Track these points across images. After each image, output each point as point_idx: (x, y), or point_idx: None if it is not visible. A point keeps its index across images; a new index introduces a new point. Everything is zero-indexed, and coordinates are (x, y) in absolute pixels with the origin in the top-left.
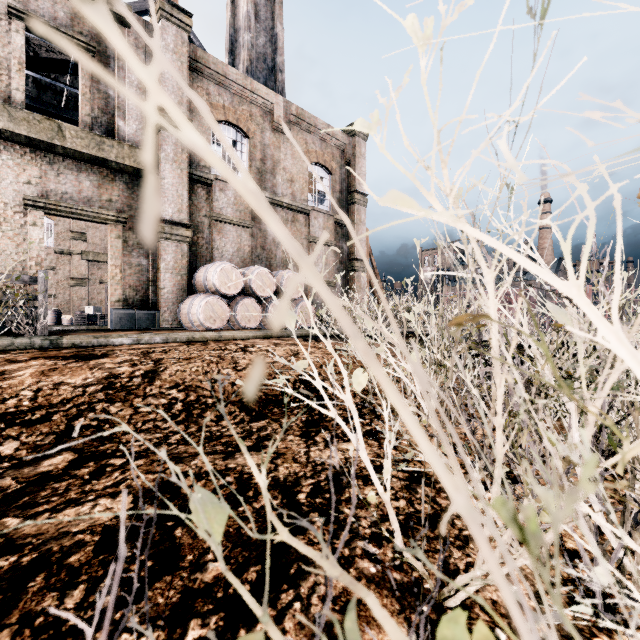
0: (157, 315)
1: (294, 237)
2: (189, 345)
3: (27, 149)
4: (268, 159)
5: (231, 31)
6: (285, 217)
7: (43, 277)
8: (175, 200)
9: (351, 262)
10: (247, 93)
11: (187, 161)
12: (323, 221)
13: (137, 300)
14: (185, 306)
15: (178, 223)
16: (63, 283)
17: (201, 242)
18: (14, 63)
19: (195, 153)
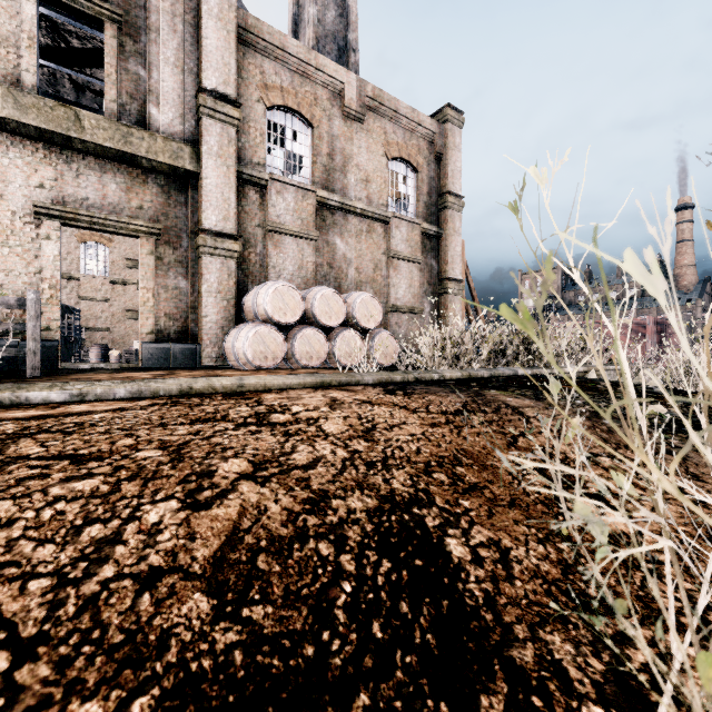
0: (197, 350)
1: (370, 252)
2: (165, 405)
3: (39, 145)
4: (337, 154)
5: (294, 9)
6: (359, 226)
7: (33, 299)
8: (220, 205)
9: (442, 283)
10: (311, 70)
11: (235, 156)
12: (407, 231)
13: (174, 331)
14: (230, 338)
15: (223, 234)
16: (118, 316)
17: (253, 259)
18: (23, 38)
19: (246, 147)
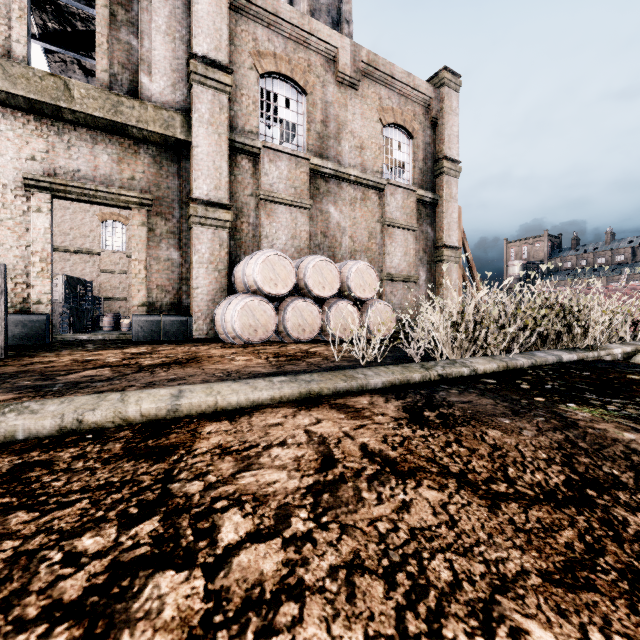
0: (188, 322)
1: (364, 220)
2: None
3: (31, 117)
4: (331, 120)
5: None
6: (353, 194)
7: None
8: (211, 174)
9: (438, 250)
10: (304, 36)
11: (227, 123)
12: (402, 198)
13: (166, 303)
14: (219, 311)
15: (215, 203)
16: None
17: (246, 228)
18: (14, 9)
19: (238, 115)
